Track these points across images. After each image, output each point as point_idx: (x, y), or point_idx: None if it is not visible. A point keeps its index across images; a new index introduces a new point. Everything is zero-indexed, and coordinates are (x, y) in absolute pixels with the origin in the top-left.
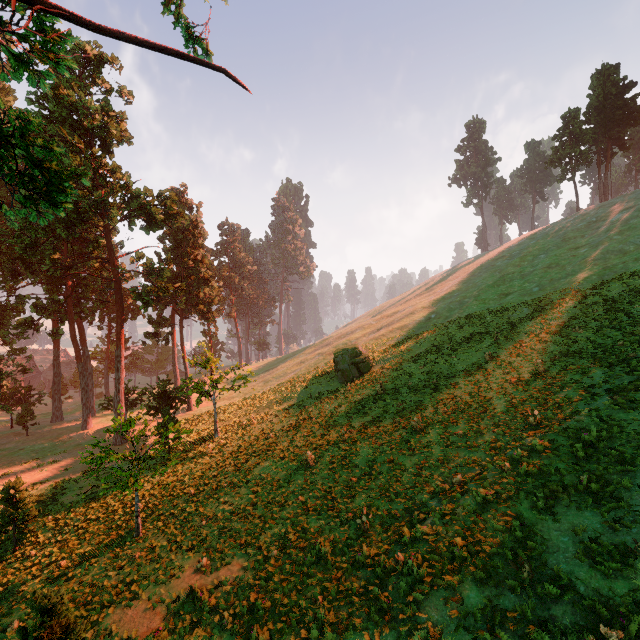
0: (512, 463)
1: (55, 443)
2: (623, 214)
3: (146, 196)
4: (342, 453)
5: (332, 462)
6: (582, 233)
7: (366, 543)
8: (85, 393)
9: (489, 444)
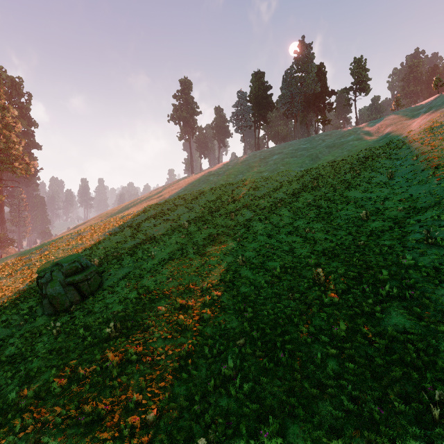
0: None
1: None
2: (278, 156)
3: None
4: None
5: None
6: (259, 164)
7: None
8: None
9: None
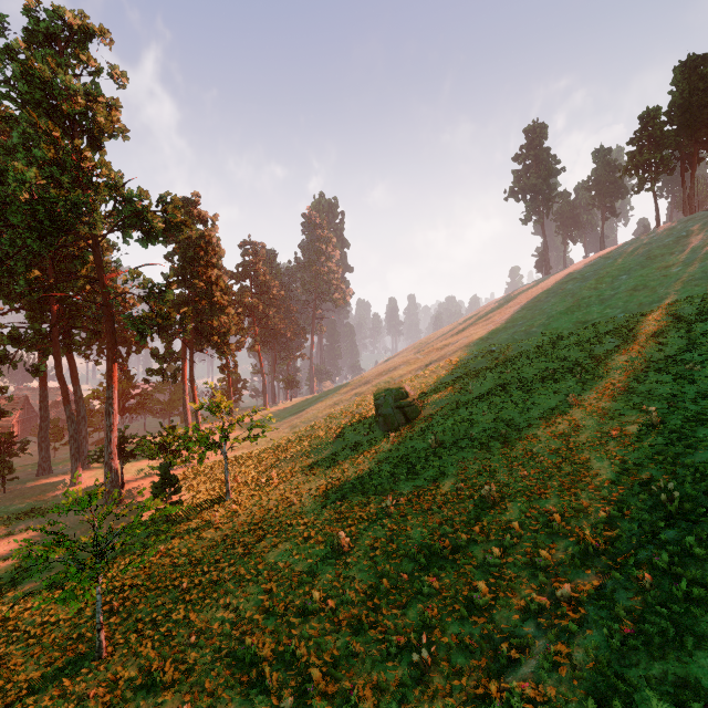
0: (654, 574)
1: (35, 503)
2: None
3: (141, 199)
4: (387, 534)
5: (374, 547)
6: (671, 250)
7: (428, 694)
8: (74, 442)
9: (601, 532)
